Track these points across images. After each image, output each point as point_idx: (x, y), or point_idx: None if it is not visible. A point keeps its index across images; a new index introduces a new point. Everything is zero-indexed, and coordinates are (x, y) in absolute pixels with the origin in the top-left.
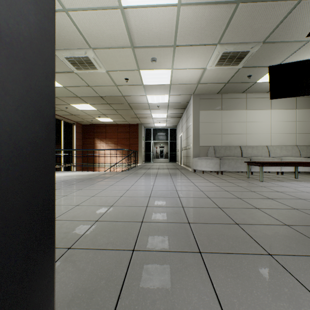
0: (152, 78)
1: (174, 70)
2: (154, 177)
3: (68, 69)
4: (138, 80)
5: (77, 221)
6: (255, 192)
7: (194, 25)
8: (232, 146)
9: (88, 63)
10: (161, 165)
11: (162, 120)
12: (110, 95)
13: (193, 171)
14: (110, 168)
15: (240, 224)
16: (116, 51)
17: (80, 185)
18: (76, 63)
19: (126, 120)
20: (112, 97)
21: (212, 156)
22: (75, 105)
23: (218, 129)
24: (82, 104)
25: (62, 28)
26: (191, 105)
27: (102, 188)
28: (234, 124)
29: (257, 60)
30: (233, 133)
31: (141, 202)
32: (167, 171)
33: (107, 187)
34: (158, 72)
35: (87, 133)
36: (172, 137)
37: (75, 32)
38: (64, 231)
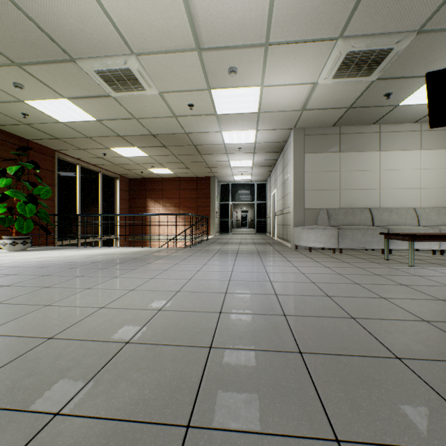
0: (230, 102)
1: (265, 89)
2: (233, 257)
3: (101, 91)
4: (208, 107)
5: (93, 341)
6: (407, 286)
7: (301, 3)
8: (357, 209)
9: (131, 79)
10: (243, 238)
11: (245, 170)
12: (166, 133)
13: (295, 248)
14: (167, 242)
15: (404, 359)
16: (173, 57)
17: (117, 270)
18: (113, 81)
19: (191, 172)
20: (170, 136)
21: (324, 225)
22: (117, 150)
23: (333, 181)
24: (126, 147)
25: (87, 19)
26: (291, 146)
27: (150, 276)
28: (360, 174)
29: (404, 65)
30: (358, 188)
31: (210, 304)
32: (254, 247)
33: (158, 274)
34: (239, 93)
35: (136, 192)
36: (260, 196)
37: (107, 26)
38: (61, 365)
